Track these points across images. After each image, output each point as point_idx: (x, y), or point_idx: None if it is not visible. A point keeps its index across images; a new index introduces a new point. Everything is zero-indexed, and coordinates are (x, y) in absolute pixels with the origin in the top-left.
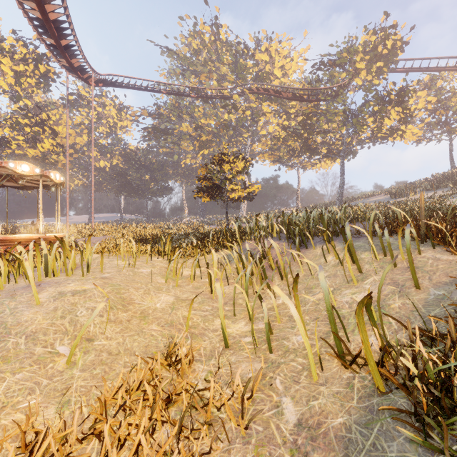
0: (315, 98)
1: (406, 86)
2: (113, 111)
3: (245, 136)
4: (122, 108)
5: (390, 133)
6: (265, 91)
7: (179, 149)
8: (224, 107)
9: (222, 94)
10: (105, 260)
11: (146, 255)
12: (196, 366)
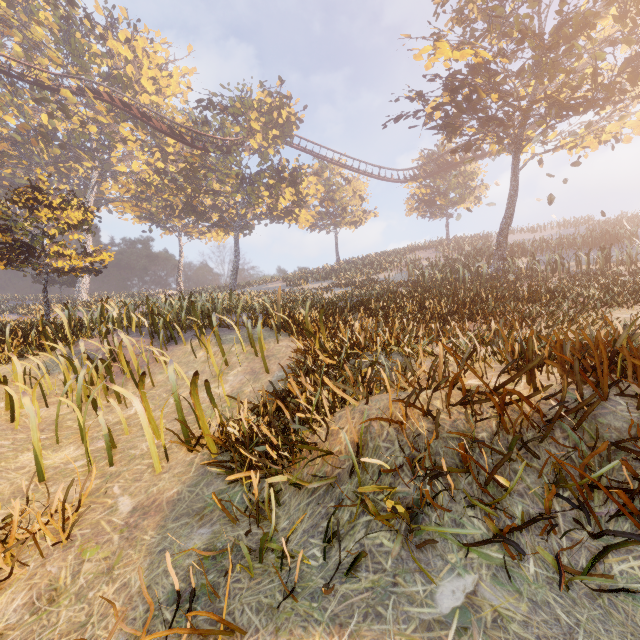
0: (202, 145)
1: (299, 168)
2: None
3: (88, 164)
4: None
5: (286, 214)
6: (125, 106)
7: None
8: (40, 102)
9: (35, 77)
10: None
11: None
12: None
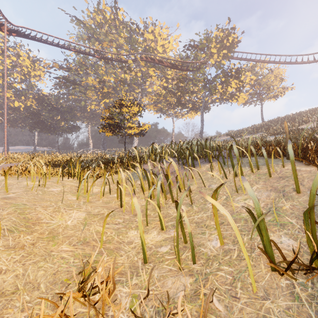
0: (186, 68)
1: (240, 67)
2: (27, 61)
3: (137, 91)
4: (35, 60)
5: (231, 97)
6: (151, 60)
7: (86, 97)
8: (121, 68)
9: (120, 58)
10: (13, 182)
11: (57, 176)
12: (116, 290)
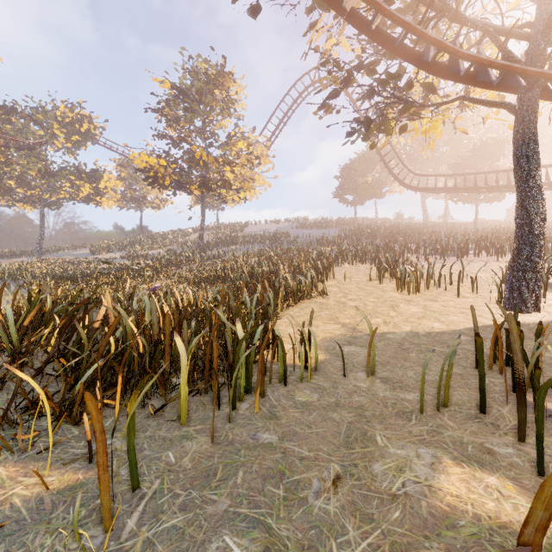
0: (5, 144)
1: (97, 169)
2: None
3: None
4: None
5: (89, 200)
6: None
7: None
8: None
9: None
10: None
11: None
12: None
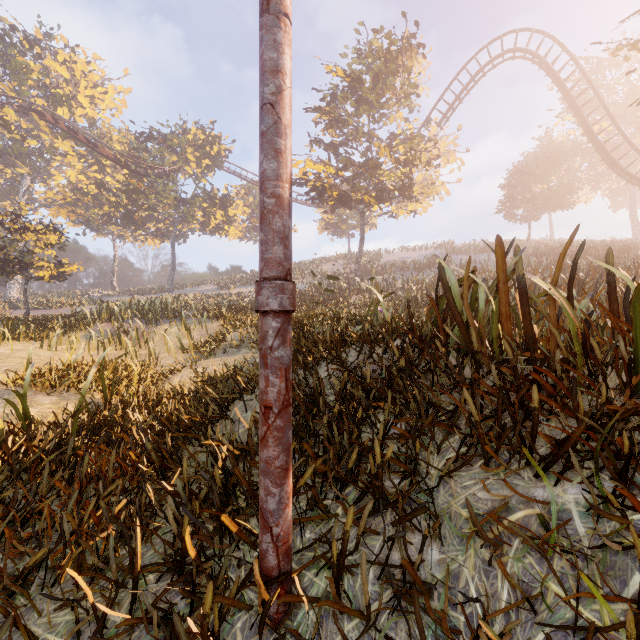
0: (145, 172)
1: (228, 195)
2: None
3: (22, 171)
4: None
5: (217, 230)
6: (70, 130)
7: None
8: None
9: None
10: None
11: None
12: None
